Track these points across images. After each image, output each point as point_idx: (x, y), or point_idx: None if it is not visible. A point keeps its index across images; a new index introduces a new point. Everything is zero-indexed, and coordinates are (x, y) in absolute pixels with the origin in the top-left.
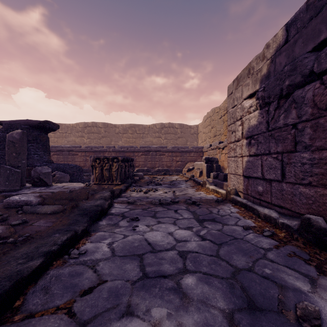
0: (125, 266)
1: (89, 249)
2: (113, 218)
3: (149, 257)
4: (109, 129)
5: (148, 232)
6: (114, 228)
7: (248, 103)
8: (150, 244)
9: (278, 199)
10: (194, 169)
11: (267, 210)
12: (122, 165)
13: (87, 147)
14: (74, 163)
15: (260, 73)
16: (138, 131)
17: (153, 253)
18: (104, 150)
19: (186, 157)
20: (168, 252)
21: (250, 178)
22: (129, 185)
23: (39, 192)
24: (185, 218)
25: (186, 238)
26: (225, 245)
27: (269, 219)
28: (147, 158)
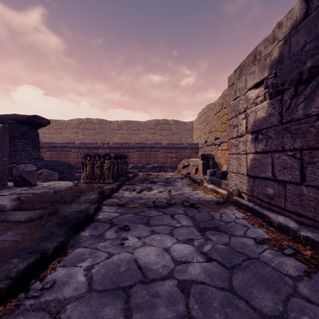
0: (104, 312)
1: (59, 278)
2: (98, 226)
3: (138, 292)
4: (104, 125)
5: (139, 247)
6: (97, 241)
7: (253, 93)
8: (141, 268)
9: (295, 205)
10: (189, 165)
11: (281, 217)
12: (115, 162)
13: (81, 143)
14: (67, 159)
15: (270, 58)
16: (133, 127)
17: (143, 284)
18: (98, 147)
19: (181, 153)
20: (164, 282)
21: (256, 178)
22: (122, 183)
23: (18, 193)
24: (183, 226)
25: (186, 258)
26: (238, 270)
27: (286, 230)
28: (142, 154)
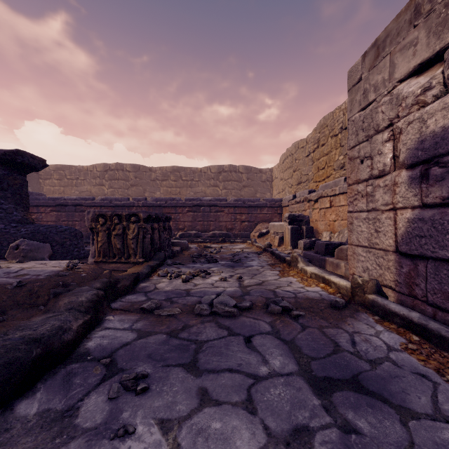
0: None
1: None
2: (76, 377)
3: None
4: (142, 174)
5: None
6: (48, 441)
7: (413, 86)
8: None
9: None
10: (269, 233)
11: None
12: (147, 227)
13: (104, 199)
14: (83, 224)
15: None
16: (185, 176)
17: None
18: (130, 205)
19: (256, 214)
20: None
21: (422, 259)
22: (160, 263)
23: None
24: (275, 373)
25: None
26: None
27: None
28: (197, 216)
